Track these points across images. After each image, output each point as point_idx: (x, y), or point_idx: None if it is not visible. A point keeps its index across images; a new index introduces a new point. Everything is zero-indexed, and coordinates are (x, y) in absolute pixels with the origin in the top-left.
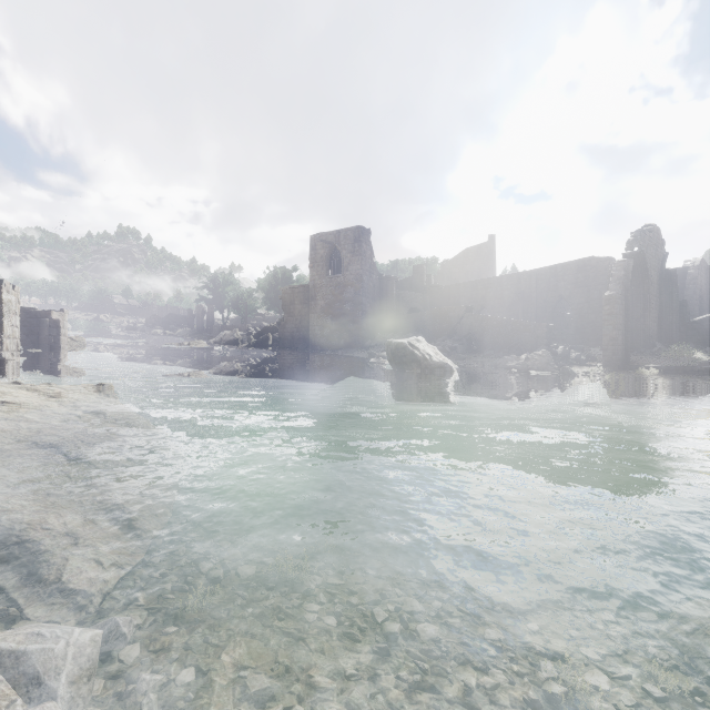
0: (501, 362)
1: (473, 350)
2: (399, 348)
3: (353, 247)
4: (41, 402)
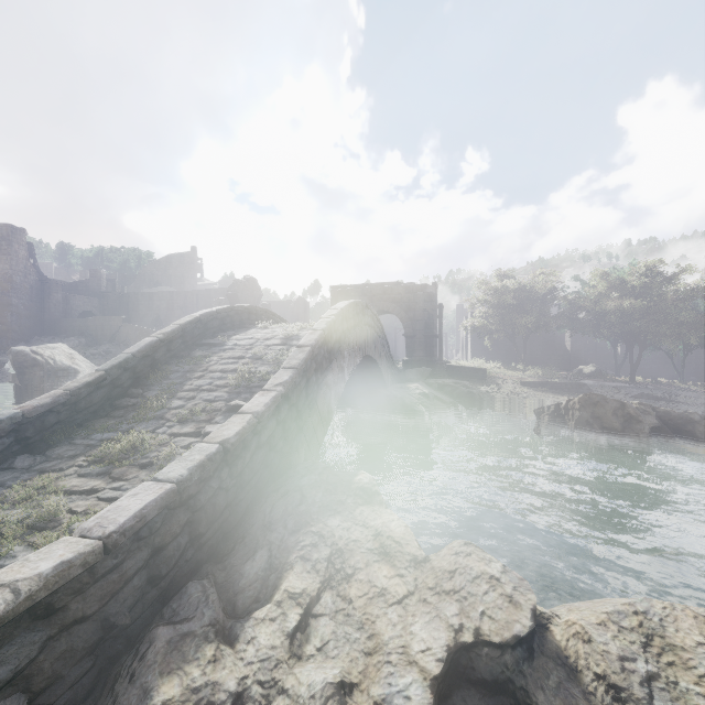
0: None
1: None
2: (20, 356)
3: None
4: None
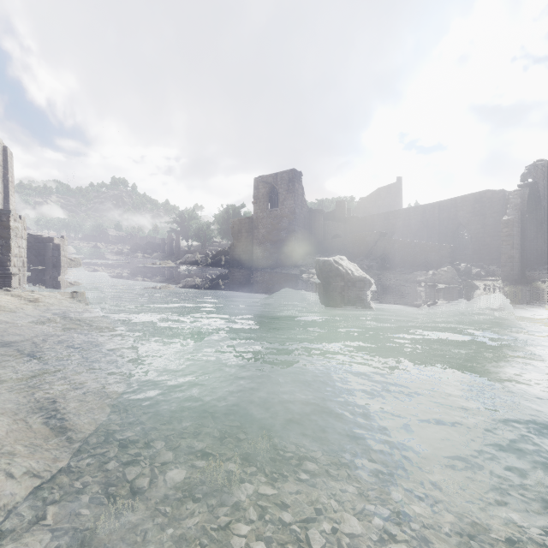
0: (412, 277)
1: (386, 267)
2: (326, 265)
3: (287, 186)
4: (18, 305)
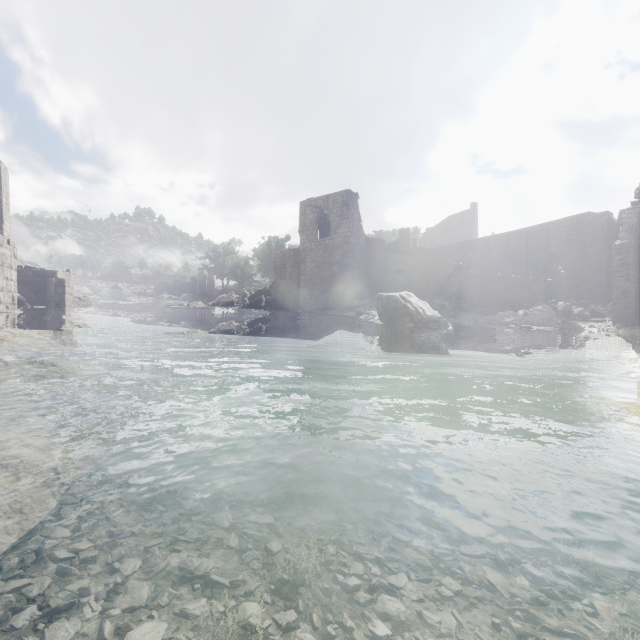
0: (496, 318)
1: (462, 307)
2: (391, 301)
3: (341, 211)
4: None
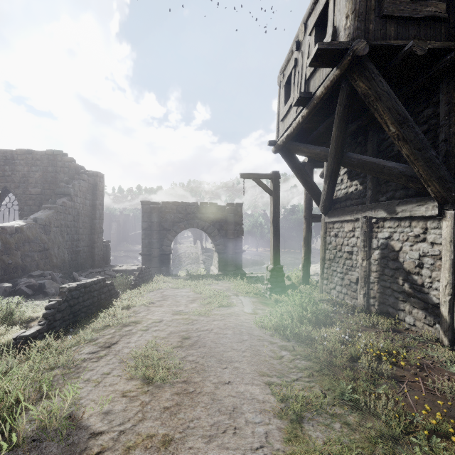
0: None
1: None
2: None
3: None
4: None
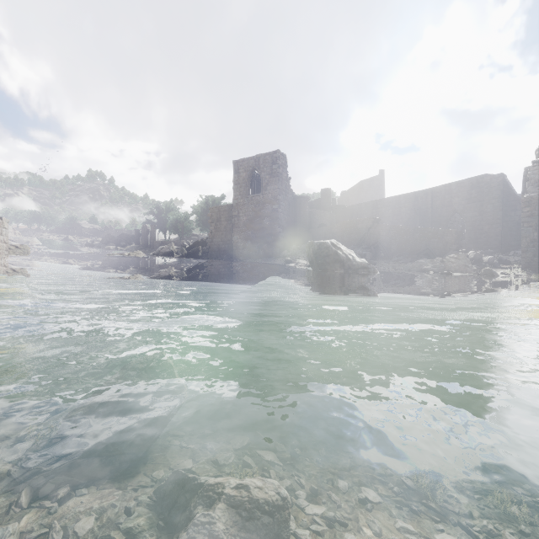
0: (415, 265)
1: (380, 256)
2: (322, 248)
3: (271, 170)
4: None
